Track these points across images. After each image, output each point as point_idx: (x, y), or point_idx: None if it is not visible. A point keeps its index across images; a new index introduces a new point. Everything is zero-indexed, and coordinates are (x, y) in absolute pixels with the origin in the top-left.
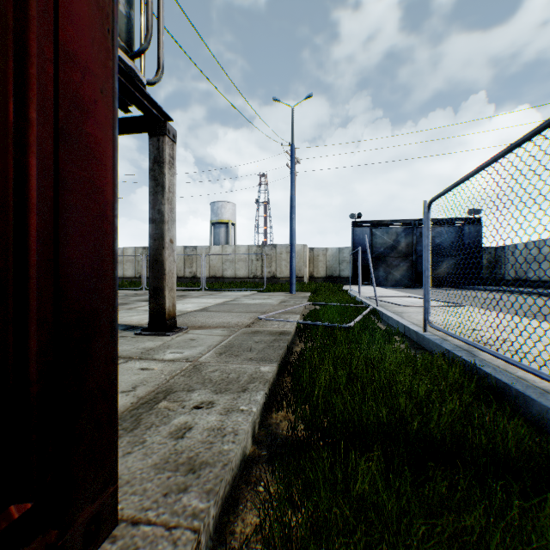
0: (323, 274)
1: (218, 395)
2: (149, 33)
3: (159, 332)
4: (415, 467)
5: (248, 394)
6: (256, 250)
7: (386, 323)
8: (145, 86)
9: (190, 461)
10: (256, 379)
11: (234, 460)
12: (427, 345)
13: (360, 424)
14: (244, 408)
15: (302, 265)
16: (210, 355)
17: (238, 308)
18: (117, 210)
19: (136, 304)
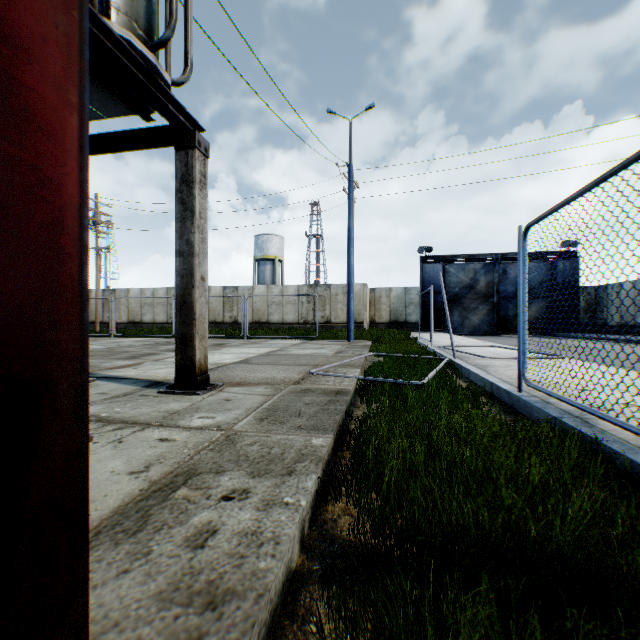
0: (386, 319)
1: (256, 480)
2: (174, 18)
3: (187, 390)
4: (542, 608)
5: (296, 478)
6: (307, 291)
7: (466, 379)
8: (170, 86)
9: (210, 589)
10: (306, 456)
11: (273, 585)
12: (523, 409)
13: (449, 527)
14: (289, 500)
15: (362, 309)
16: (248, 421)
17: (285, 359)
18: (87, 218)
19: (165, 355)
